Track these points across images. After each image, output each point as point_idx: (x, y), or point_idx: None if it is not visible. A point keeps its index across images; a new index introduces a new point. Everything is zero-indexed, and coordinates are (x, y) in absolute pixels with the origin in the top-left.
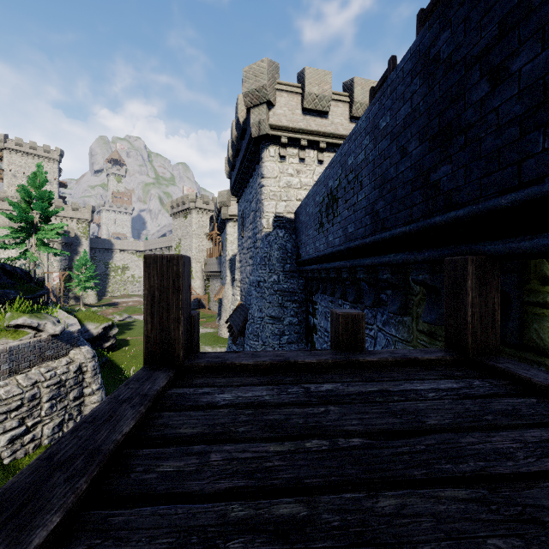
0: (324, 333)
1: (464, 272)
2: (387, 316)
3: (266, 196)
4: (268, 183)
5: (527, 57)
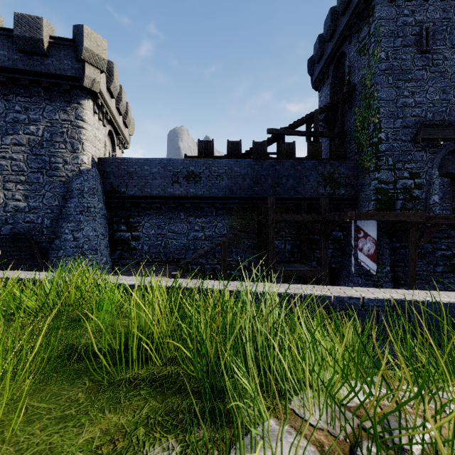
0: (157, 236)
1: (263, 205)
2: (223, 218)
3: (88, 138)
4: (89, 128)
5: (270, 181)
